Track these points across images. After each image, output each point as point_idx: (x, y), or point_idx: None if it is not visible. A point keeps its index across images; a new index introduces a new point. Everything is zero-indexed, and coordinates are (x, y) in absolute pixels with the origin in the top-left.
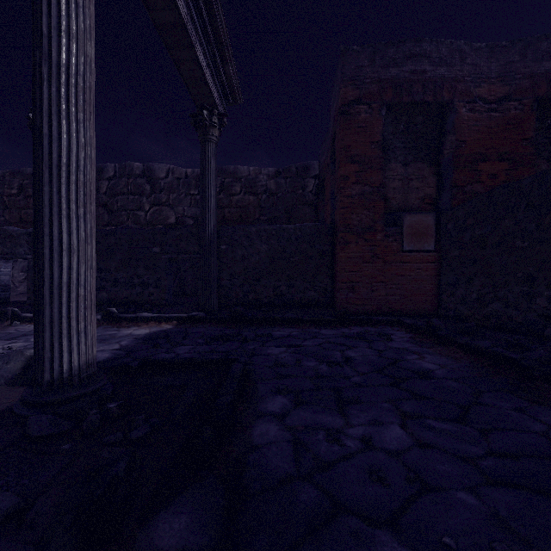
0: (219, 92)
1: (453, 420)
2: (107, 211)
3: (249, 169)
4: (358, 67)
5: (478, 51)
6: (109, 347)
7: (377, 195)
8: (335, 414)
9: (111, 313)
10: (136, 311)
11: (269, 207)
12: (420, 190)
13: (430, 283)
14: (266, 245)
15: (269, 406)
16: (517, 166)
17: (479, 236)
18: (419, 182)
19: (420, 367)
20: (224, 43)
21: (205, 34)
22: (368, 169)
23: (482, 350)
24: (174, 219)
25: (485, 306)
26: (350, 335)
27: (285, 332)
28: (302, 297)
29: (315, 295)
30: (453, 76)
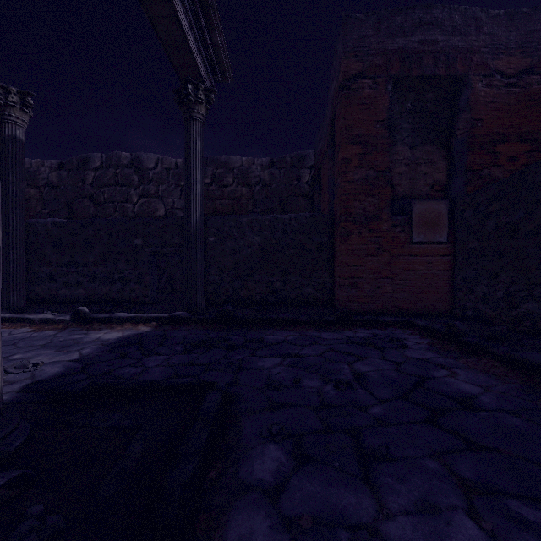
0: (206, 63)
1: None
2: (93, 203)
3: (241, 159)
4: (361, 37)
5: (495, 18)
6: (66, 357)
7: (383, 179)
8: (359, 487)
9: (81, 313)
10: (113, 310)
11: (263, 199)
12: (429, 176)
13: (442, 279)
14: (259, 237)
15: (257, 468)
16: (540, 147)
17: (507, 224)
18: (428, 167)
19: (457, 390)
20: (209, 2)
21: None
22: (373, 151)
23: (533, 366)
24: (163, 211)
25: (515, 306)
26: (357, 340)
27: (279, 336)
28: (298, 294)
29: (312, 292)
30: (468, 46)
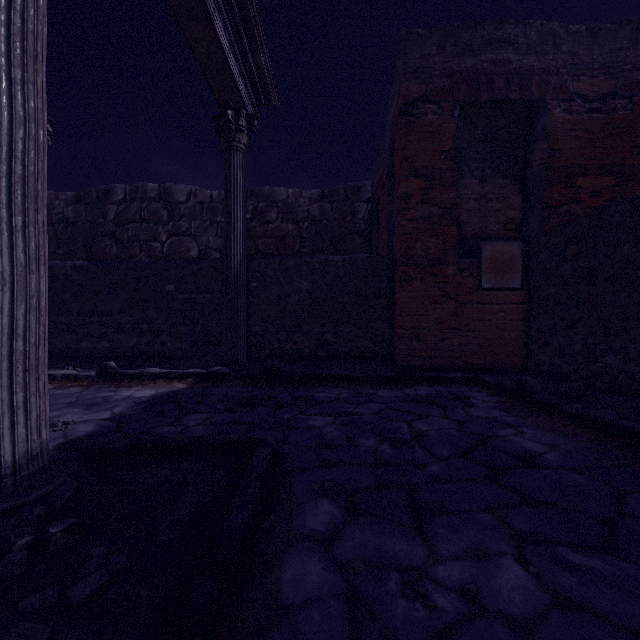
0: (248, 87)
1: (598, 549)
2: (115, 242)
3: (287, 191)
4: (424, 56)
5: (576, 35)
6: (97, 416)
7: (448, 217)
8: (411, 536)
9: (108, 369)
10: (143, 365)
11: (312, 238)
12: (501, 213)
13: (515, 330)
14: (307, 282)
15: (309, 520)
16: (626, 181)
17: (585, 268)
18: (500, 203)
19: (521, 448)
20: (253, 20)
21: (227, 5)
22: (437, 185)
23: (605, 424)
24: (196, 251)
25: (593, 360)
26: (417, 398)
27: (332, 394)
28: (353, 347)
29: (369, 345)
30: (544, 67)
